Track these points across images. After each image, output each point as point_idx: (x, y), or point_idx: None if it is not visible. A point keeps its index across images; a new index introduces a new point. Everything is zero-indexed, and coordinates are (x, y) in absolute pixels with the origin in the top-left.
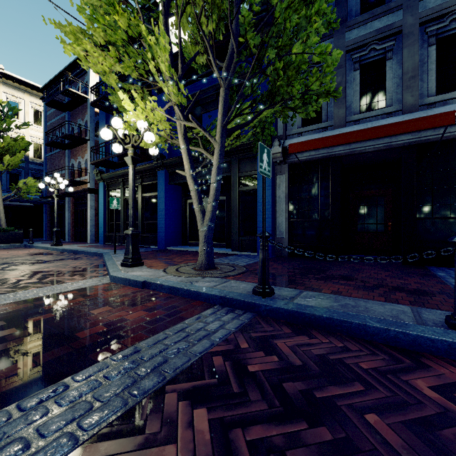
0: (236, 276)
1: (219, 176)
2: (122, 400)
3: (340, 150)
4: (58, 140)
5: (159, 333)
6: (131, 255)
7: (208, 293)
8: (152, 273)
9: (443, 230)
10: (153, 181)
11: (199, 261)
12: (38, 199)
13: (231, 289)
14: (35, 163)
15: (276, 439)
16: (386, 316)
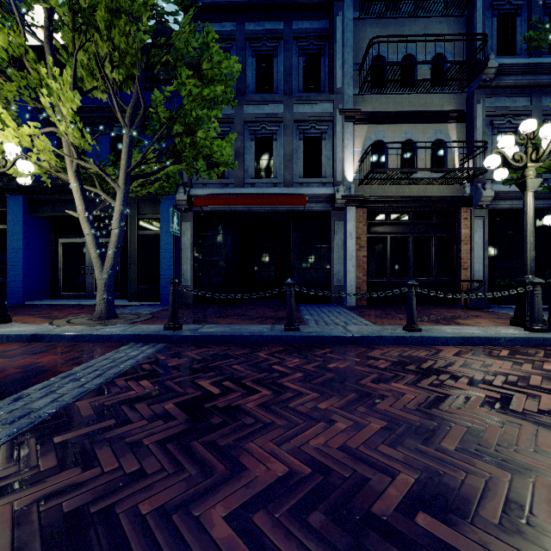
0: (144, 321)
1: (122, 222)
2: (84, 388)
3: (239, 207)
4: None
5: (86, 363)
6: None
7: (121, 334)
8: (35, 327)
9: (307, 277)
10: None
11: (98, 310)
12: None
13: (143, 330)
14: None
15: (189, 379)
16: (256, 330)
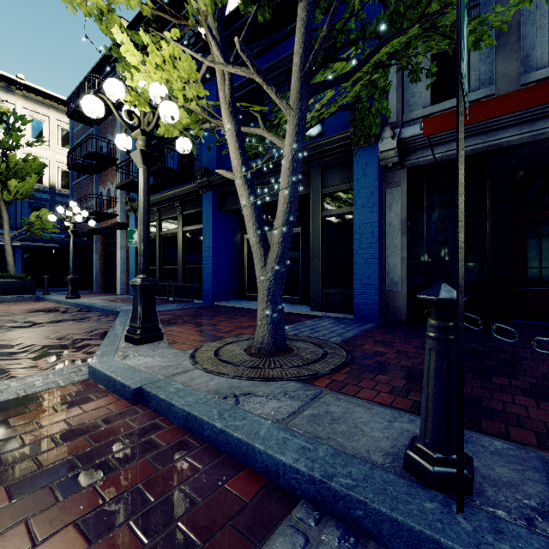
0: (333, 374)
1: (295, 175)
2: None
3: (509, 135)
4: (86, 164)
5: None
6: (140, 322)
7: (274, 457)
8: (167, 361)
9: None
10: (197, 208)
11: (258, 336)
12: (59, 237)
13: (336, 436)
14: (62, 195)
15: None
16: None
